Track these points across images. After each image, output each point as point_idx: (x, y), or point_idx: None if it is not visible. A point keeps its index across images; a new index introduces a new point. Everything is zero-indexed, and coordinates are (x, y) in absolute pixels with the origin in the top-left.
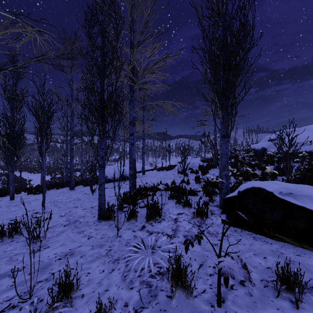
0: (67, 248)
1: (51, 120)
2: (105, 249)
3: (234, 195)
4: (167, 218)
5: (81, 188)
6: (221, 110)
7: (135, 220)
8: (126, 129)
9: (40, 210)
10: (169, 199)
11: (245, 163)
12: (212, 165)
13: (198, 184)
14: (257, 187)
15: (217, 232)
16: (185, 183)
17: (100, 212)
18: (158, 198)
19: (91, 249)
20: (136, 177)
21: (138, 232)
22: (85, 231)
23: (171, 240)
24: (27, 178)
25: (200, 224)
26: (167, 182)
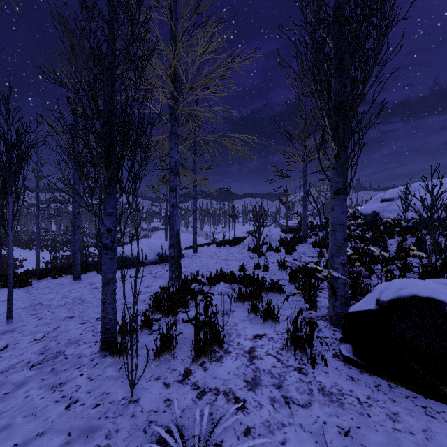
0: (10, 442)
1: (23, 162)
2: (96, 445)
3: (370, 308)
4: (233, 349)
5: (94, 276)
6: (335, 143)
7: (172, 356)
8: (165, 181)
9: (3, 325)
10: (236, 303)
11: (350, 235)
12: (301, 238)
13: (282, 270)
14: (425, 296)
15: (340, 390)
16: (260, 268)
17: (104, 338)
18: (217, 299)
19: (64, 446)
20: (184, 257)
21: (175, 387)
22: (67, 383)
23: (246, 419)
24: (18, 257)
25: (300, 366)
26: (233, 267)
